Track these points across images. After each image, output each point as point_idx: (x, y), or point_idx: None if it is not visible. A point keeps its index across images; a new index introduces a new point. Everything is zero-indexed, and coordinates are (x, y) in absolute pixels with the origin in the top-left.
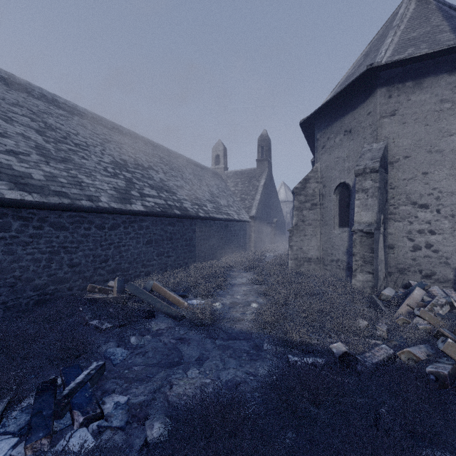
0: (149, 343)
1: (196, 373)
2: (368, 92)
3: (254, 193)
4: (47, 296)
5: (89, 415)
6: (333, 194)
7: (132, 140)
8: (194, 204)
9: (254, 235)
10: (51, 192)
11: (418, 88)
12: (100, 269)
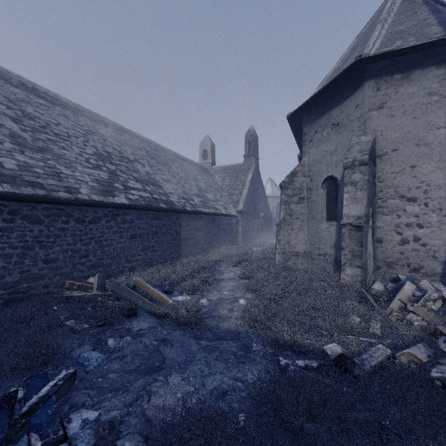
0: (128, 346)
1: (178, 380)
2: (356, 85)
3: (241, 188)
4: (19, 294)
5: (49, 439)
6: (320, 187)
7: (117, 133)
8: (181, 197)
9: (242, 229)
10: (24, 182)
11: (406, 81)
12: (79, 265)
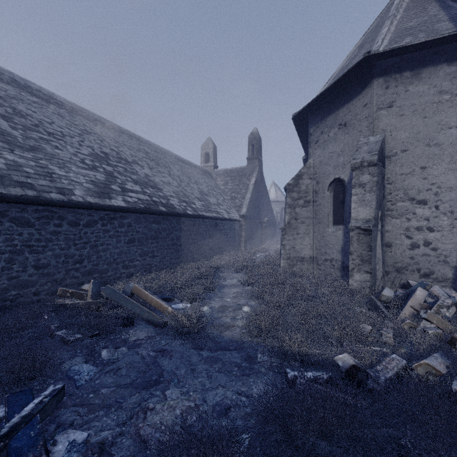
0: (123, 357)
1: (177, 395)
2: (364, 83)
3: (245, 192)
4: (7, 302)
5: None
6: (327, 190)
7: (115, 133)
8: (182, 201)
9: (245, 234)
10: (13, 182)
11: (416, 79)
12: (73, 271)
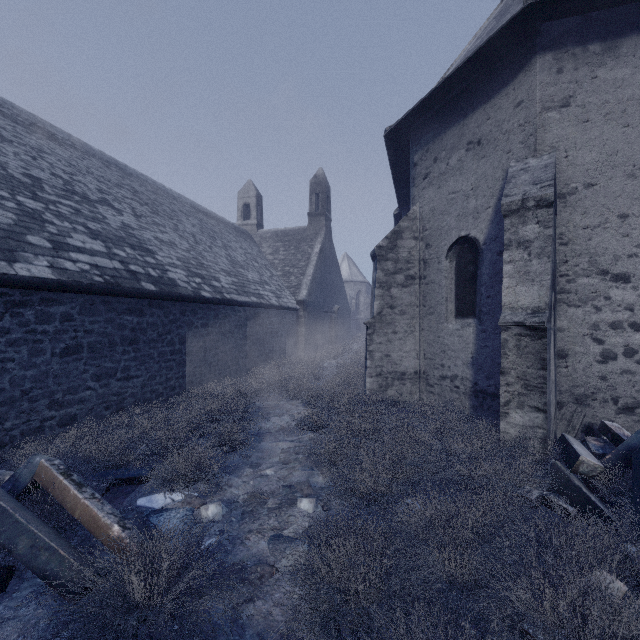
0: None
1: None
2: (517, 65)
3: (305, 264)
4: None
5: None
6: (444, 258)
7: (74, 153)
8: (194, 274)
9: (305, 331)
10: None
11: (611, 56)
12: None
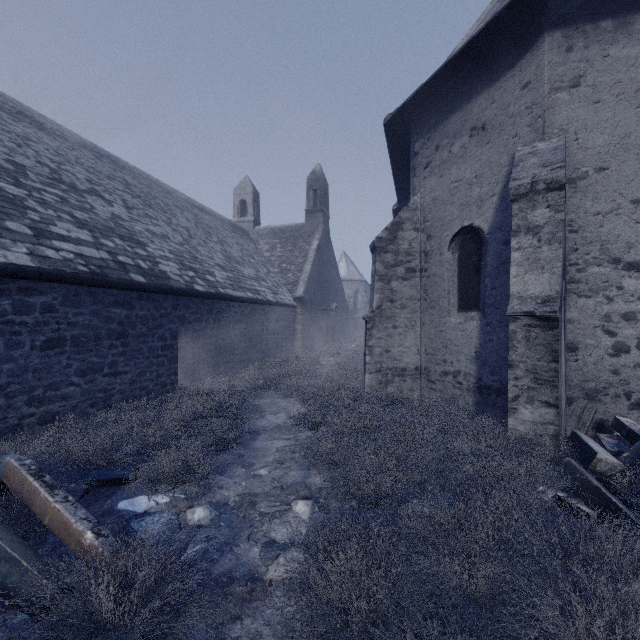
0: None
1: None
2: (524, 45)
3: (302, 261)
4: None
5: None
6: (447, 249)
7: (63, 143)
8: (187, 268)
9: (302, 328)
10: None
11: (624, 33)
12: None
